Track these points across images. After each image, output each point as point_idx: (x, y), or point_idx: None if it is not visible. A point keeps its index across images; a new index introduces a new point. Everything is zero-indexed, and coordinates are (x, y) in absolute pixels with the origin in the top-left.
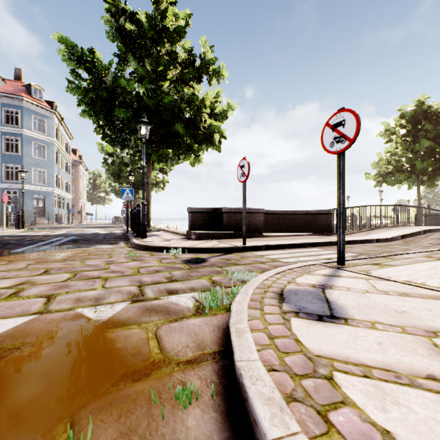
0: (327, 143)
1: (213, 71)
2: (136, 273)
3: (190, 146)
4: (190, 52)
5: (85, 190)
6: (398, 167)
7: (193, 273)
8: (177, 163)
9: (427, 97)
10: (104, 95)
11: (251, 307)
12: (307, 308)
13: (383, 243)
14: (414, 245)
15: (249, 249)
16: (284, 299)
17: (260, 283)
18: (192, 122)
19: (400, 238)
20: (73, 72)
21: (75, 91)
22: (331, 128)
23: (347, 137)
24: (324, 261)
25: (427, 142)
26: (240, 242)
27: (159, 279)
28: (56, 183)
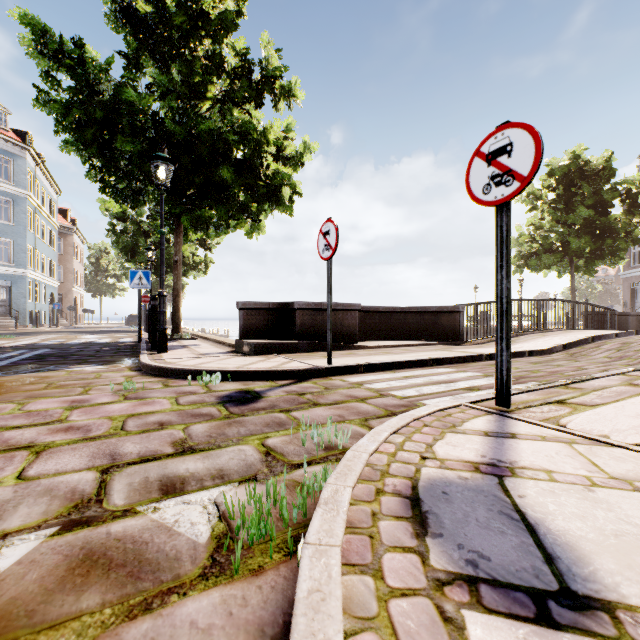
0: (478, 187)
1: (281, 88)
2: (115, 433)
3: (244, 205)
4: (245, 56)
5: (82, 274)
6: (546, 246)
7: (231, 430)
8: (226, 232)
9: (584, 148)
10: (99, 114)
11: (351, 563)
12: (491, 557)
13: (540, 356)
14: (586, 359)
15: (337, 372)
16: (425, 520)
17: (364, 464)
18: (248, 167)
19: (561, 349)
20: (46, 76)
21: (49, 108)
22: (486, 159)
23: (517, 173)
24: (473, 398)
25: (585, 211)
26: (323, 358)
27: (158, 447)
28: (31, 261)
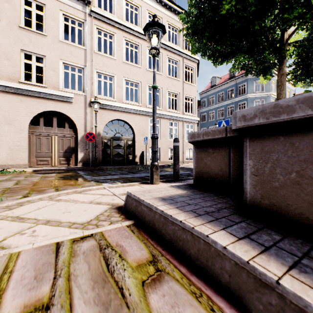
0: None
1: None
2: None
3: None
4: None
5: None
6: None
7: None
8: None
9: None
10: None
11: None
12: None
13: None
14: None
15: None
16: None
17: None
18: None
19: None
20: None
21: None
22: None
23: None
24: None
25: None
26: None
27: None
28: None
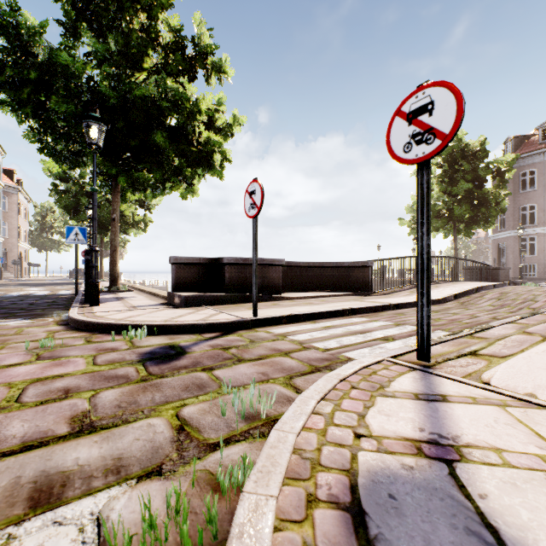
0: (399, 145)
1: (212, 64)
2: (6, 406)
3: (178, 169)
4: (178, 33)
5: (27, 231)
6: (435, 212)
7: (145, 396)
8: (162, 194)
9: (464, 133)
10: (33, 75)
11: None
12: None
13: (437, 305)
14: (475, 308)
15: (262, 324)
16: None
17: (291, 452)
18: (181, 133)
19: (453, 299)
20: None
21: None
22: (407, 118)
23: (438, 131)
24: (393, 352)
25: (465, 184)
26: (250, 310)
27: (51, 426)
28: None
